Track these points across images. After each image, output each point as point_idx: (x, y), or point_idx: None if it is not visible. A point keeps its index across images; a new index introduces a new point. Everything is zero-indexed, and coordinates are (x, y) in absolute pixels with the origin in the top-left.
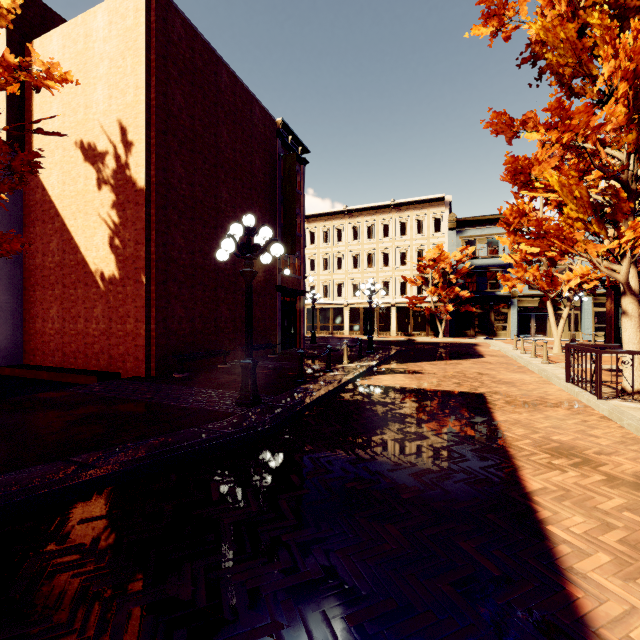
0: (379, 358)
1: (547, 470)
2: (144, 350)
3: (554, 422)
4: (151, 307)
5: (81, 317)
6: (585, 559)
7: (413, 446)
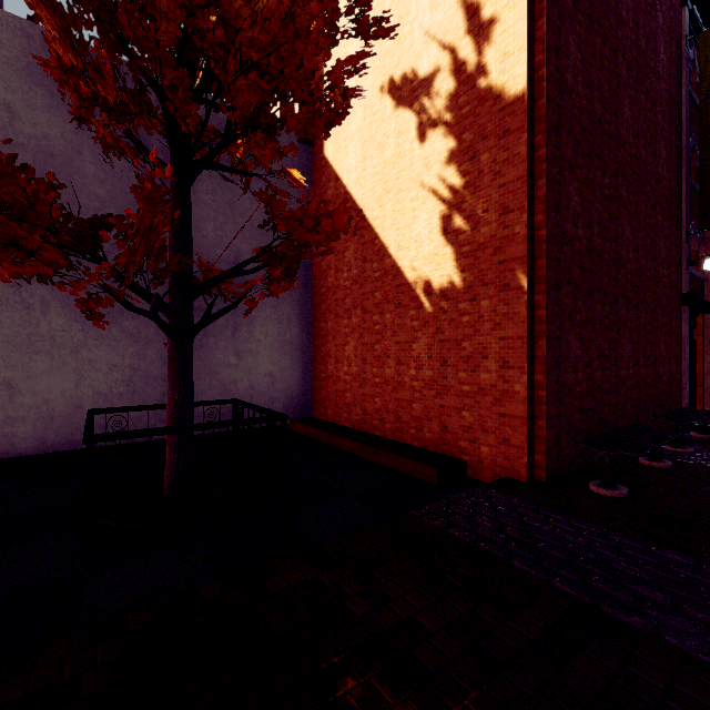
0: None
1: None
2: (524, 427)
3: None
4: (533, 338)
5: (390, 357)
6: None
7: None
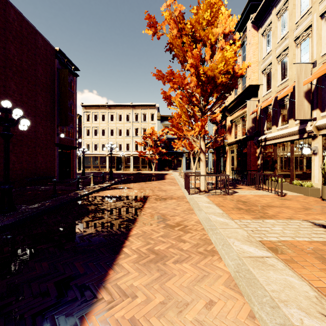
0: (113, 182)
1: (145, 225)
2: None
3: (167, 205)
4: None
5: None
6: (127, 258)
7: (93, 223)
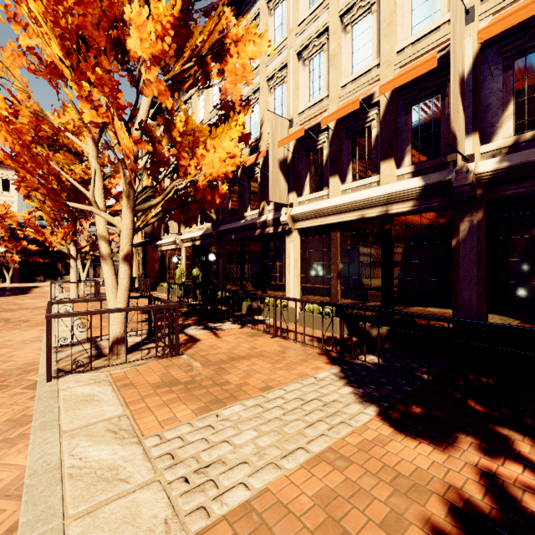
0: None
1: None
2: None
3: (15, 314)
4: None
5: None
6: None
7: None
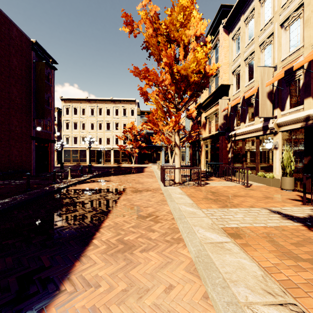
0: (92, 175)
1: (118, 217)
2: None
3: (142, 197)
4: None
5: None
6: (95, 249)
7: (66, 216)
